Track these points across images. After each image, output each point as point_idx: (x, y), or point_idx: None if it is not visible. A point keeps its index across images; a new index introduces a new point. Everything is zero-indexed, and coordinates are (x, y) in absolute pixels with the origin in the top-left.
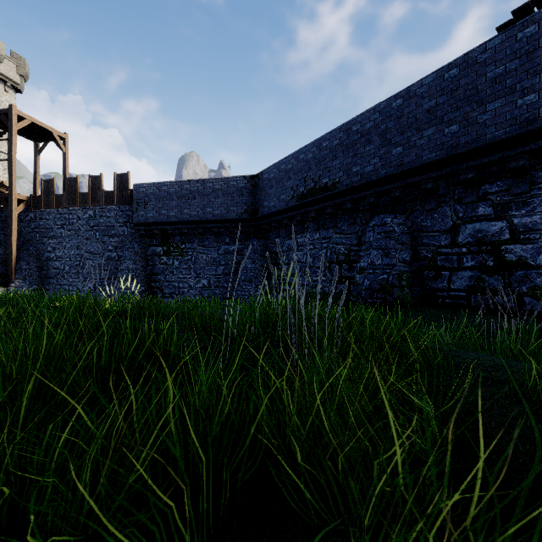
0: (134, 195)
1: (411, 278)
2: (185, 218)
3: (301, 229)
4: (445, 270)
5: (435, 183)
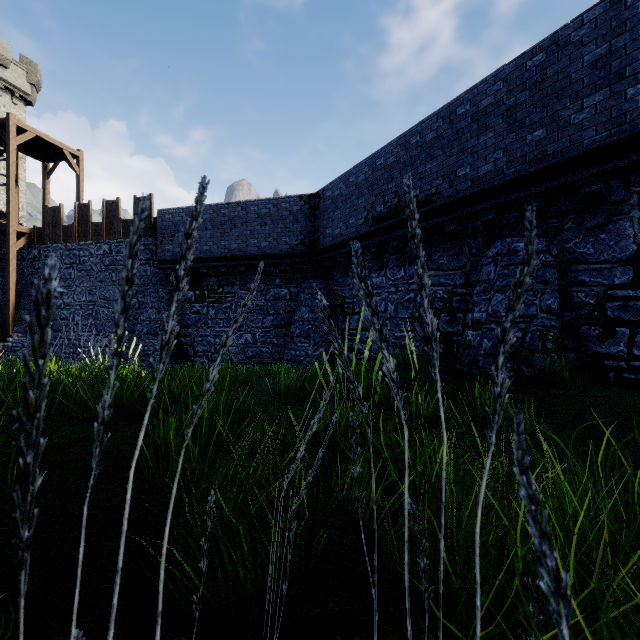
0: (158, 224)
1: (560, 337)
2: (223, 252)
3: (377, 264)
4: (623, 325)
5: (605, 182)
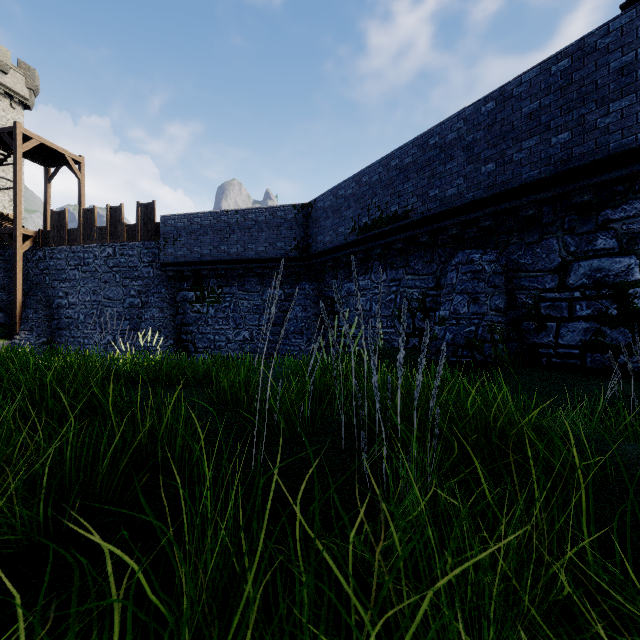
0: (161, 229)
1: (506, 330)
2: (222, 256)
3: (363, 269)
4: (552, 321)
5: (538, 208)
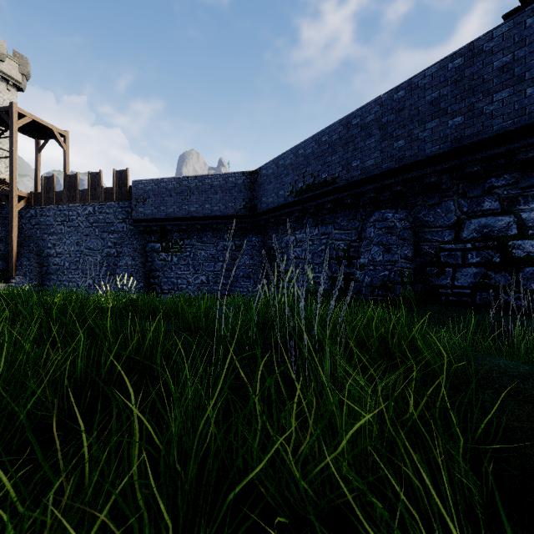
0: (133, 191)
1: (413, 274)
2: (184, 214)
3: (299, 224)
4: (449, 267)
5: (438, 177)
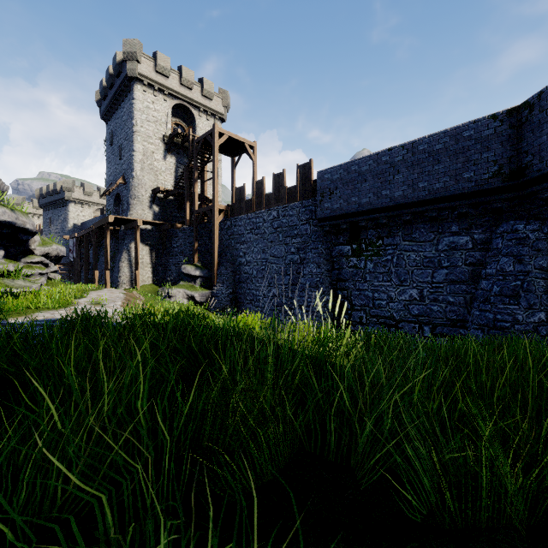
0: (317, 185)
1: None
2: (384, 202)
3: None
4: None
5: None
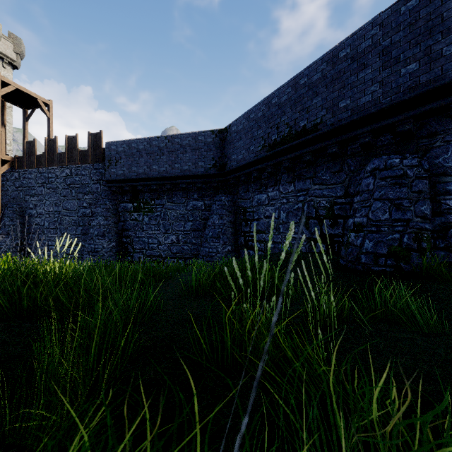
0: (105, 153)
1: (431, 238)
2: (154, 174)
3: (272, 181)
4: None
5: None
